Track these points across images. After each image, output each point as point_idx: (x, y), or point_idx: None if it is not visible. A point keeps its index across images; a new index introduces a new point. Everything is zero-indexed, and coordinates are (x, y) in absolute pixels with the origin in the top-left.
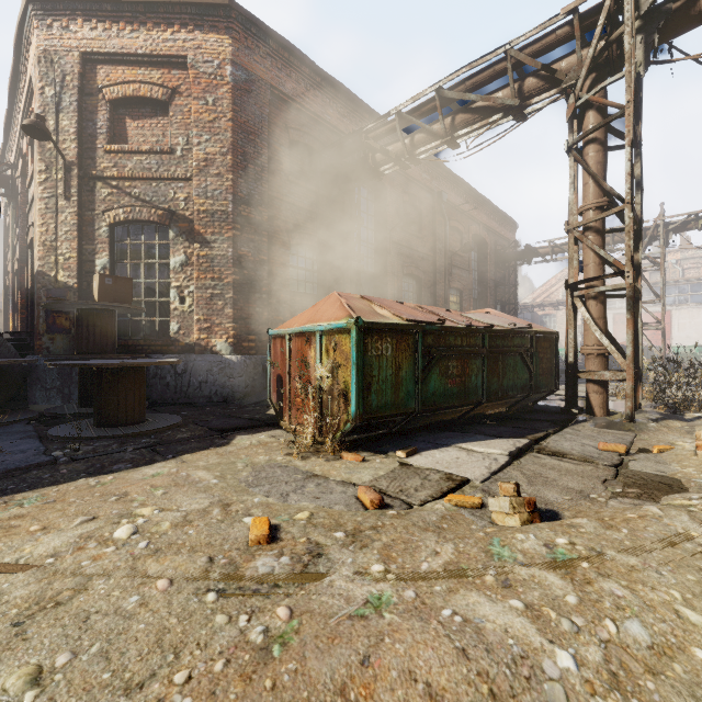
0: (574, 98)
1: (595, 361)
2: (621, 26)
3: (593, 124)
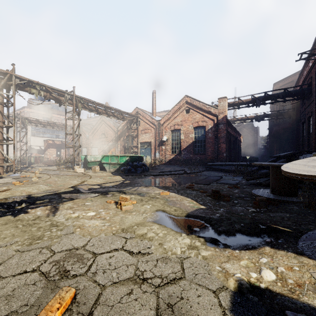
0: None
1: (1, 161)
2: (10, 82)
3: (1, 100)
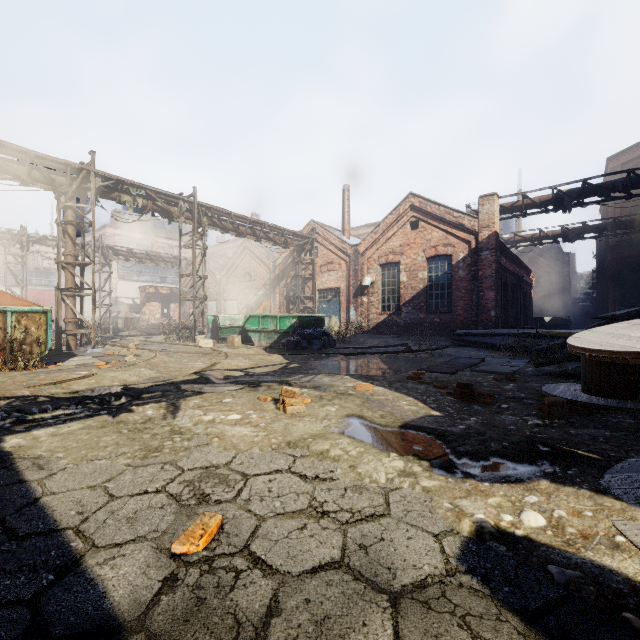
0: (65, 200)
1: (73, 325)
2: (87, 185)
3: (73, 217)
